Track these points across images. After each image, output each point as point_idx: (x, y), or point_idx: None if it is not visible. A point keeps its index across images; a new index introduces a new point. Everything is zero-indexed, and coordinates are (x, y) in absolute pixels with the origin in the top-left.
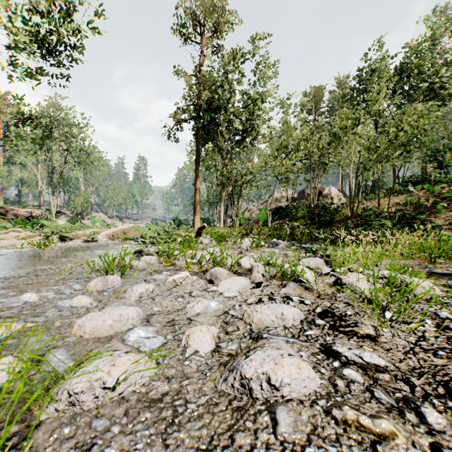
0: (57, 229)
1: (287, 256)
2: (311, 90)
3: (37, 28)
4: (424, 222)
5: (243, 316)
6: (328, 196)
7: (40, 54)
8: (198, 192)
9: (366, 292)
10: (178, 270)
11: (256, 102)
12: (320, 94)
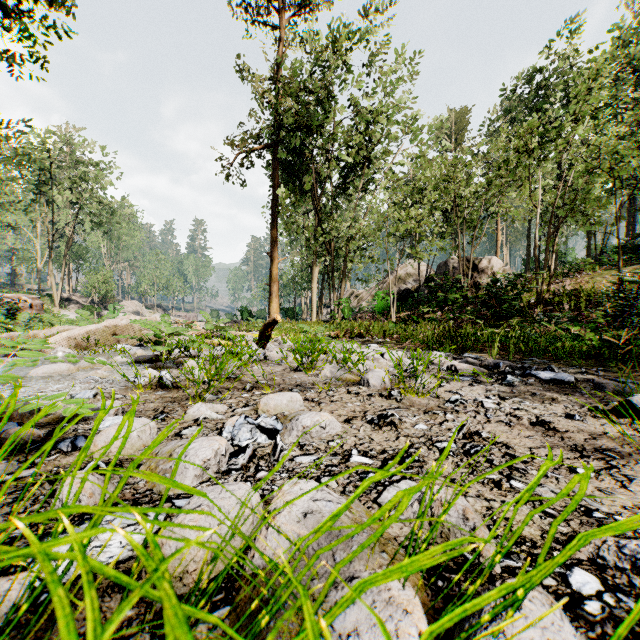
0: None
1: (568, 438)
2: (449, 115)
3: None
4: None
5: None
6: (487, 272)
7: None
8: (275, 266)
9: None
10: None
11: (369, 122)
12: (463, 121)
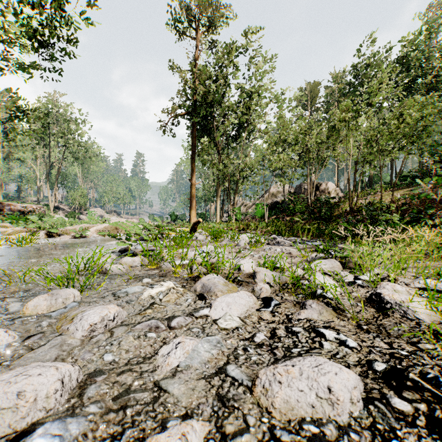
0: (45, 225)
1: (292, 255)
2: (306, 86)
3: (30, 20)
4: (431, 217)
5: (253, 389)
6: (325, 191)
7: (33, 46)
8: (194, 187)
9: (425, 317)
10: (163, 275)
11: (253, 97)
12: (315, 90)
